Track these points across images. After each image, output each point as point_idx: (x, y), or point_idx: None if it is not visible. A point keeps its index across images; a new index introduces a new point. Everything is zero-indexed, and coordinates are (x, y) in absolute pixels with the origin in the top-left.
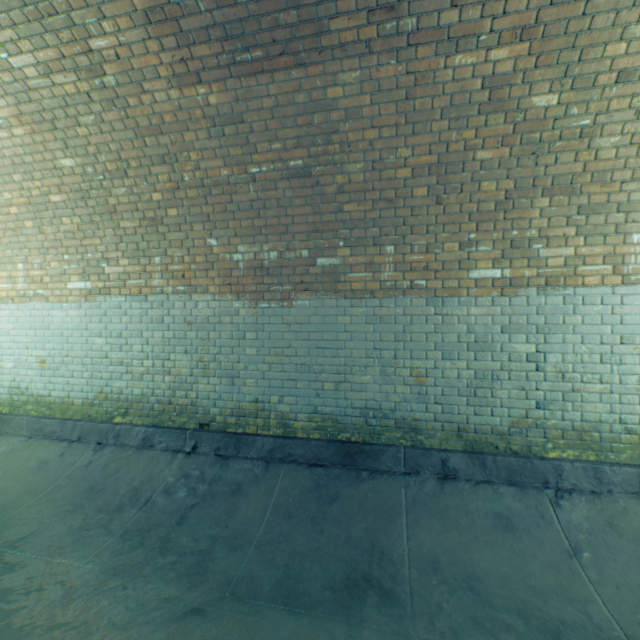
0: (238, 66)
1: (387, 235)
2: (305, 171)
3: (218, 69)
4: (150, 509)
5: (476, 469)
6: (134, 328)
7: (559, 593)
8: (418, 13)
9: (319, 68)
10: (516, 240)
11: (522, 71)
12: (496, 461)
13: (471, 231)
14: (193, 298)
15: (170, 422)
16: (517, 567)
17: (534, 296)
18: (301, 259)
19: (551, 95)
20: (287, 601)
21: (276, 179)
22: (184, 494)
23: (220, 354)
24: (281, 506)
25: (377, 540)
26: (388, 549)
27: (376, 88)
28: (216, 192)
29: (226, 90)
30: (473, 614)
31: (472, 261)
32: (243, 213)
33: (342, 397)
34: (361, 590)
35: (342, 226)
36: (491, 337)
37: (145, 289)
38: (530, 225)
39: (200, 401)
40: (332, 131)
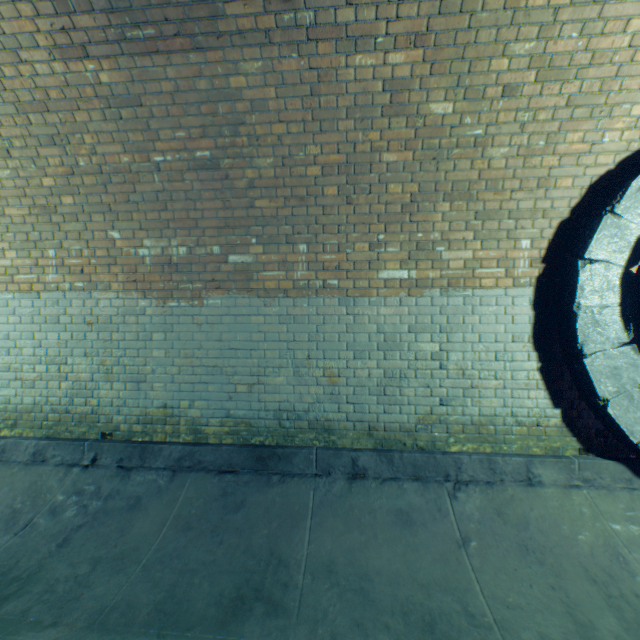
0: (130, 43)
1: (300, 233)
2: (213, 163)
3: (107, 44)
4: (28, 533)
5: (384, 467)
6: (24, 329)
7: (443, 584)
8: (315, 7)
9: (219, 54)
10: (421, 242)
11: (419, 77)
12: (403, 458)
13: (380, 232)
14: (94, 296)
15: (67, 433)
16: (409, 562)
17: (438, 297)
18: (212, 256)
19: (447, 103)
20: (164, 624)
21: (183, 170)
22: (73, 513)
23: (125, 357)
24: (182, 518)
25: (277, 547)
26: (287, 555)
27: (280, 81)
28: (117, 180)
29: (119, 68)
30: (358, 615)
31: (382, 262)
32: (148, 204)
33: (256, 400)
34: (249, 603)
35: (254, 222)
36: (399, 336)
37: (37, 285)
38: (434, 228)
39: (102, 409)
40: (239, 122)
